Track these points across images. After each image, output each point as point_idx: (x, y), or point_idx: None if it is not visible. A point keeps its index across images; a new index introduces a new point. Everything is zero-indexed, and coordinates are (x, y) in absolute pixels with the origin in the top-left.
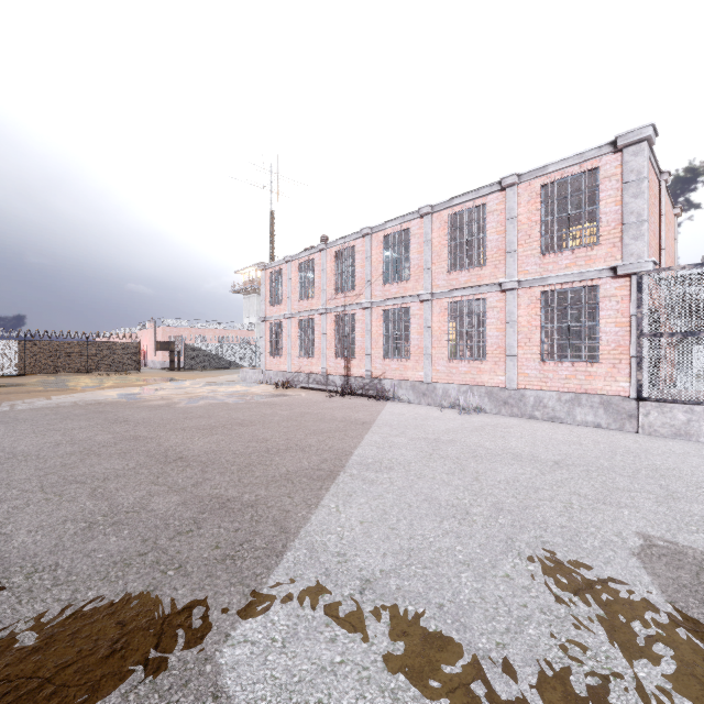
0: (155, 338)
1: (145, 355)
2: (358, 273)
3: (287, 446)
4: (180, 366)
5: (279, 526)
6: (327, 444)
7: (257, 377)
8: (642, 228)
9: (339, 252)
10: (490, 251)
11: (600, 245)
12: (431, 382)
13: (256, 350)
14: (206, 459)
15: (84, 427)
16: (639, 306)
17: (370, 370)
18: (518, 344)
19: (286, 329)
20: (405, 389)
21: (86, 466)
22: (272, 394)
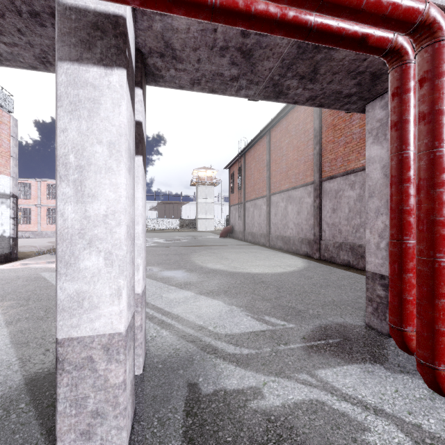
0: None
1: None
2: None
3: None
4: None
5: None
6: None
7: None
8: None
9: None
10: (33, 196)
11: None
12: None
13: None
14: None
15: None
16: None
17: None
18: (41, 220)
19: None
20: None
21: None
22: None
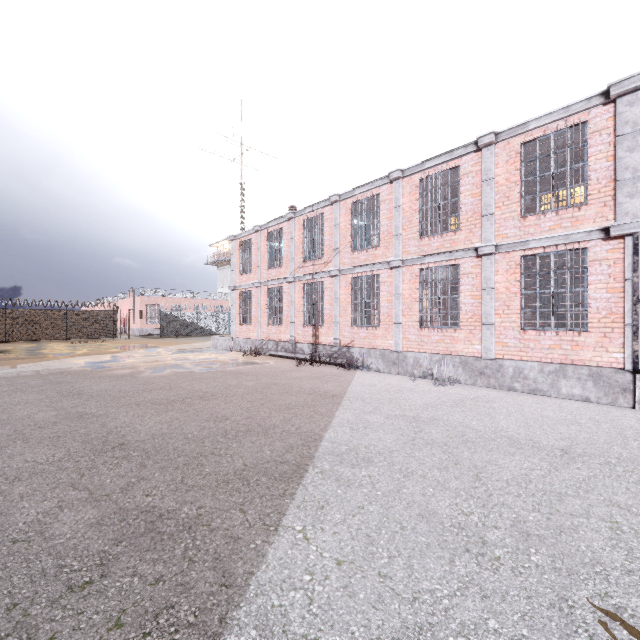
0: (134, 307)
1: (125, 323)
2: (326, 241)
3: (248, 426)
4: (158, 333)
5: (221, 571)
6: (293, 425)
7: (228, 345)
8: (639, 184)
9: (307, 220)
10: (464, 215)
11: (588, 205)
12: (402, 350)
13: (229, 318)
14: (150, 446)
15: (30, 401)
16: (636, 270)
17: (338, 338)
18: (495, 312)
19: (255, 297)
20: (374, 358)
21: (2, 458)
22: (240, 362)
